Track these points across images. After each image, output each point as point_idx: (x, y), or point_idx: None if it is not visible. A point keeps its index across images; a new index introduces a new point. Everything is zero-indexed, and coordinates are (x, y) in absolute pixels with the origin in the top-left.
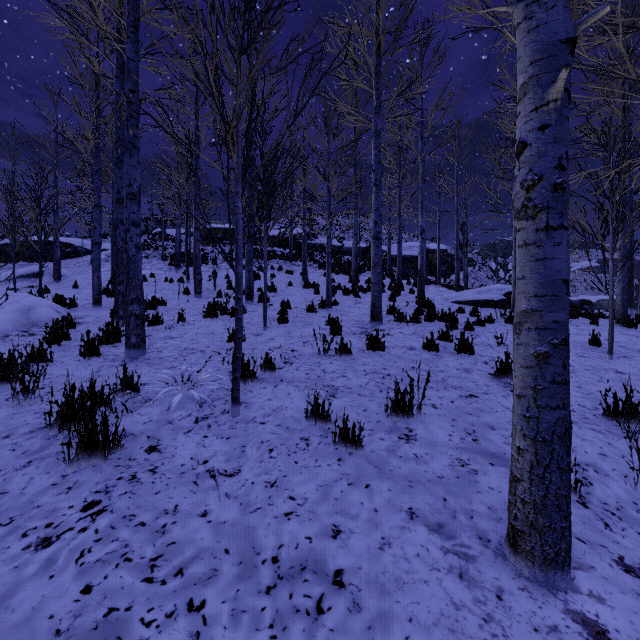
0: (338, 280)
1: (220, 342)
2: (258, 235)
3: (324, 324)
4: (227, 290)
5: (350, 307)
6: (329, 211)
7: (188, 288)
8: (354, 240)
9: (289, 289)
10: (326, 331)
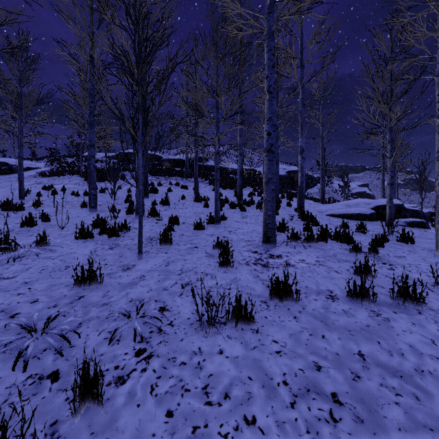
0: (225, 194)
1: (63, 288)
2: (163, 158)
3: (212, 247)
4: (125, 203)
5: (238, 222)
6: (217, 127)
7: (85, 202)
8: (239, 159)
9: (182, 202)
10: (214, 260)
